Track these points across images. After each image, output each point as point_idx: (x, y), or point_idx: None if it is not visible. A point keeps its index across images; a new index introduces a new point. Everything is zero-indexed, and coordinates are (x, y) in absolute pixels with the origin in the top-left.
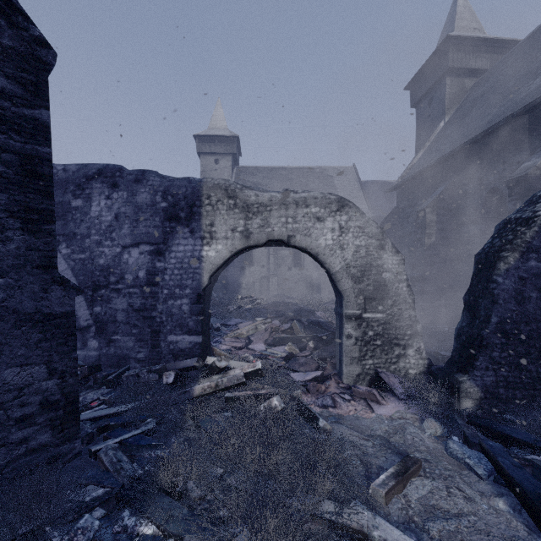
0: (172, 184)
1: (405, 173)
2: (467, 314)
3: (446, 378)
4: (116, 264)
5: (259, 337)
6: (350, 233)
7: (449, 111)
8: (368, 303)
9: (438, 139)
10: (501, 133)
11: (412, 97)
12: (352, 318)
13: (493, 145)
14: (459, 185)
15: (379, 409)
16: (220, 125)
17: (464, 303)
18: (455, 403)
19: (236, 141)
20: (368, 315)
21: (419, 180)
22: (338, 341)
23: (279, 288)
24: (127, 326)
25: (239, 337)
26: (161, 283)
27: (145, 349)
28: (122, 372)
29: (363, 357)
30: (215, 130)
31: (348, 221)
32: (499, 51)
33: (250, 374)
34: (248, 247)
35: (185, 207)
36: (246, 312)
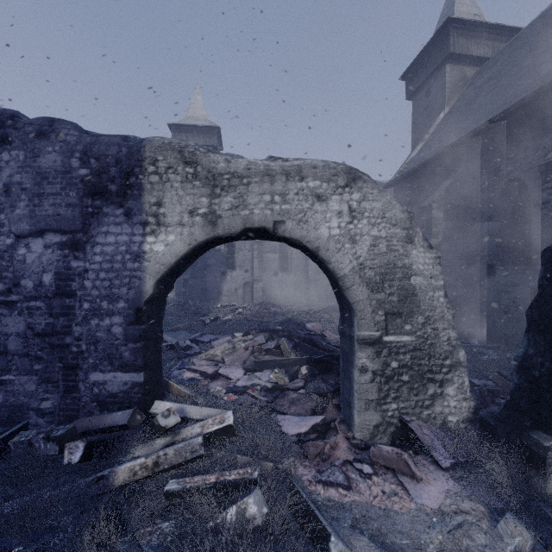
0: (96, 141)
1: (403, 168)
2: (536, 336)
3: (517, 438)
4: (5, 262)
5: (238, 360)
6: (364, 219)
7: (449, 101)
8: (391, 320)
9: (439, 130)
10: (523, 114)
11: (407, 88)
12: (368, 342)
13: (512, 129)
14: (469, 177)
15: (417, 491)
16: (198, 114)
17: (529, 320)
18: (535, 480)
19: (216, 133)
20: (390, 338)
21: (420, 174)
22: (345, 374)
23: (264, 295)
24: (25, 360)
25: (212, 360)
26: (80, 293)
27: (54, 394)
28: (11, 434)
29: (383, 400)
30: (194, 120)
31: (362, 202)
32: (501, 39)
33: (215, 434)
34: (214, 238)
35: (117, 176)
36: (225, 324)
